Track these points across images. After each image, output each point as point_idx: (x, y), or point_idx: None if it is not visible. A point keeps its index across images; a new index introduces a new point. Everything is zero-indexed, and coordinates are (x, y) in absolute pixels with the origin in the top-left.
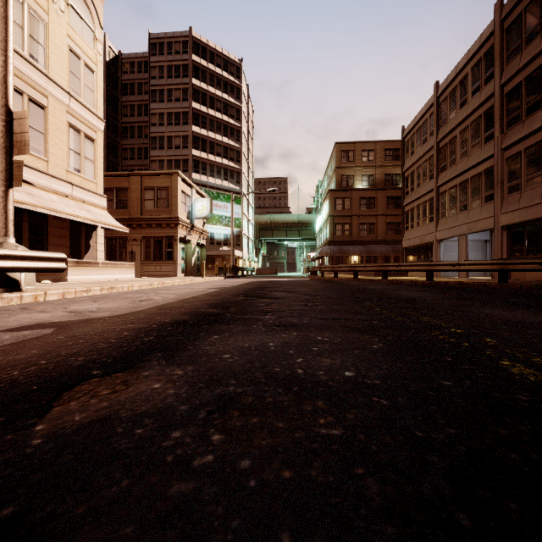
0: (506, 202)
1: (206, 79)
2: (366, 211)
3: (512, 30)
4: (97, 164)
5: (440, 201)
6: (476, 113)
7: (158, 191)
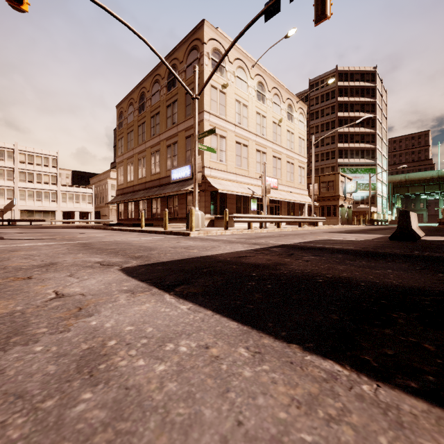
0: None
1: (347, 94)
2: None
3: None
4: (305, 177)
5: None
6: None
7: (328, 183)
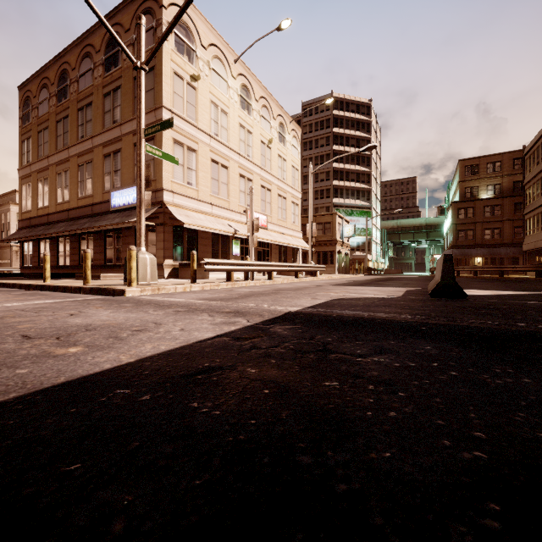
0: None
1: (343, 125)
2: (490, 217)
3: None
4: (299, 216)
5: None
6: None
7: (325, 225)
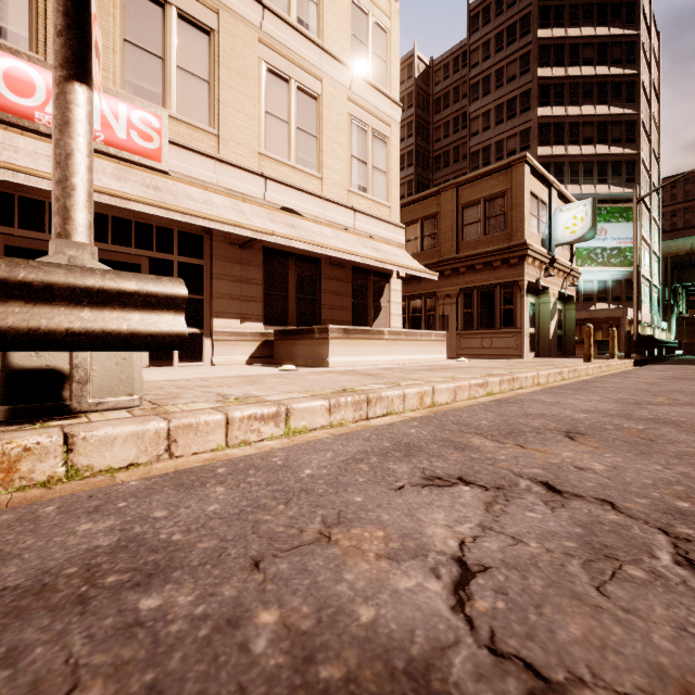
0: None
1: (562, 19)
2: None
3: None
4: (391, 177)
5: None
6: None
7: (486, 205)
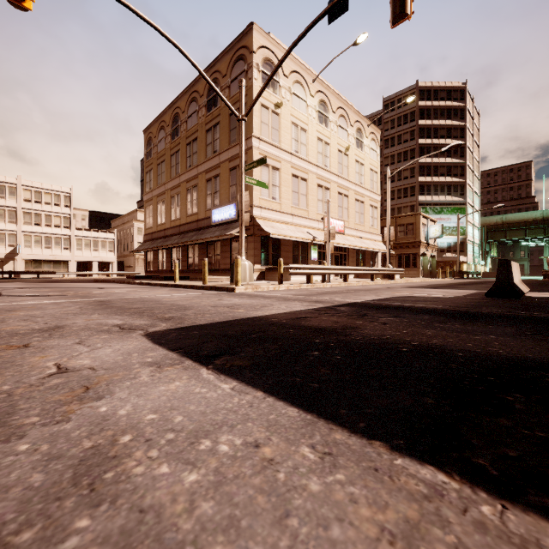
0: None
1: (430, 115)
2: None
3: None
4: (378, 219)
5: None
6: None
7: (407, 226)
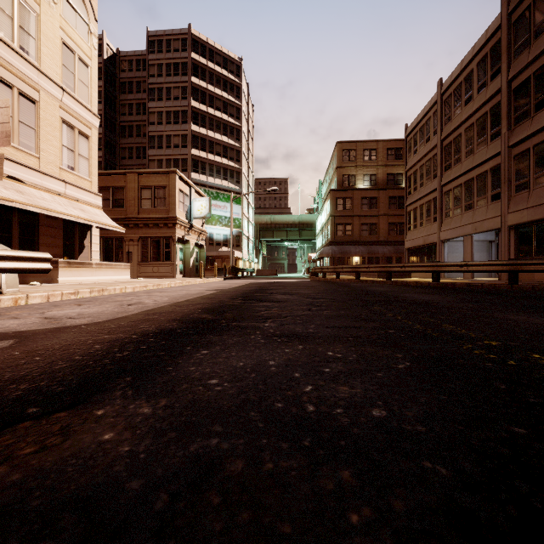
0: (513, 201)
1: (205, 77)
2: (367, 211)
3: (520, 23)
4: (92, 162)
5: (444, 200)
6: (482, 109)
7: (156, 190)
